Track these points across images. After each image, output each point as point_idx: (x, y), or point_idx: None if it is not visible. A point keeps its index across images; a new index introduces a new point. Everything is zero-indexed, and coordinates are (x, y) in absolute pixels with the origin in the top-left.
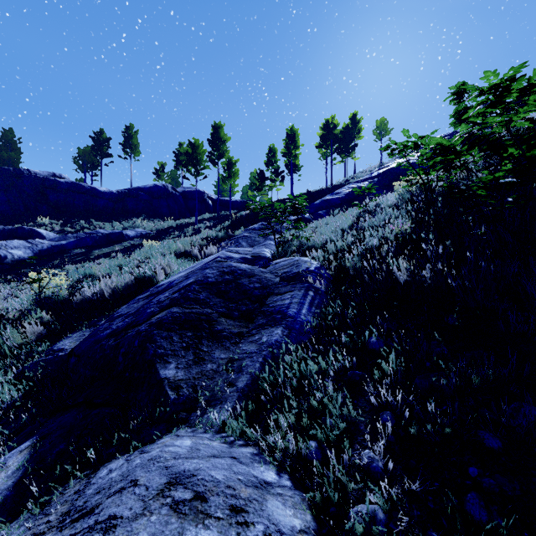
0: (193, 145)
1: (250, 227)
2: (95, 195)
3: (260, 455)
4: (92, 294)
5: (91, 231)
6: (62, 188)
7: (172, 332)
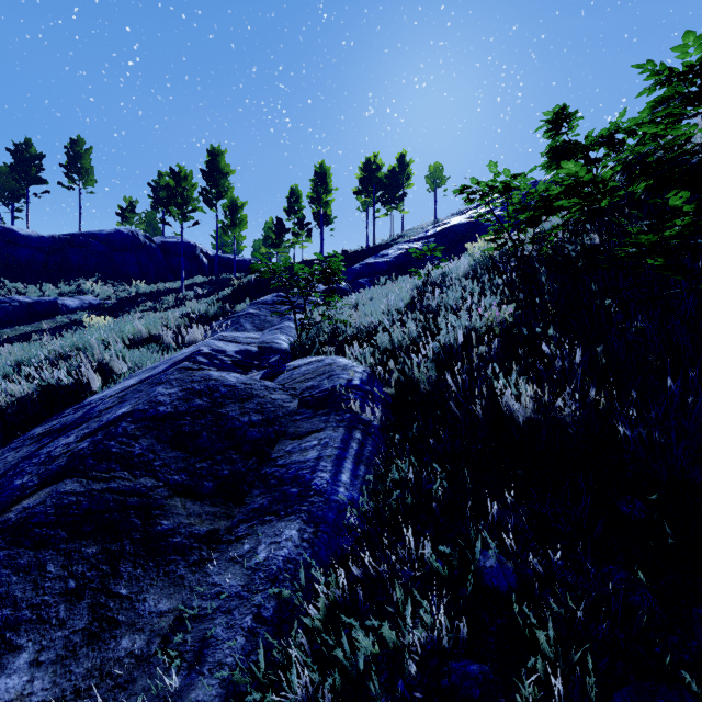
0: (176, 175)
1: (260, 299)
2: (13, 241)
3: None
4: None
5: (0, 298)
6: None
7: (47, 548)
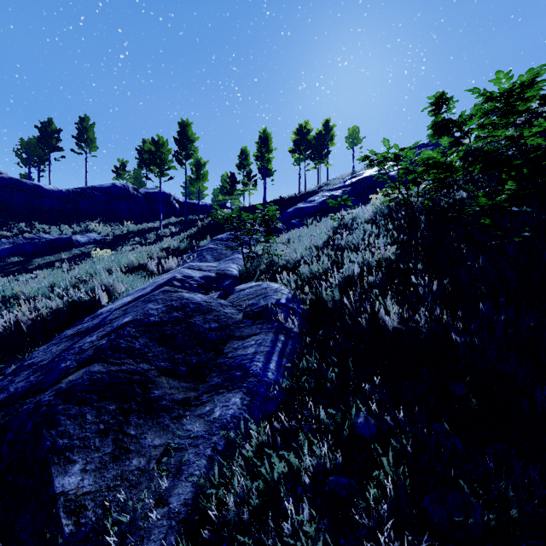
0: (156, 142)
1: (217, 237)
2: (40, 194)
3: None
4: (7, 326)
5: (32, 236)
6: None
7: (86, 405)
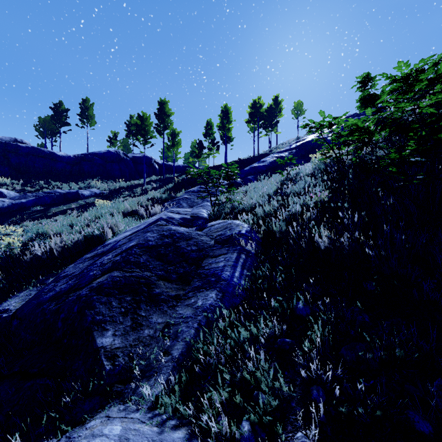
0: (141, 117)
1: (190, 189)
2: (54, 159)
3: (192, 439)
4: (43, 252)
5: (50, 191)
6: (23, 152)
7: (111, 296)
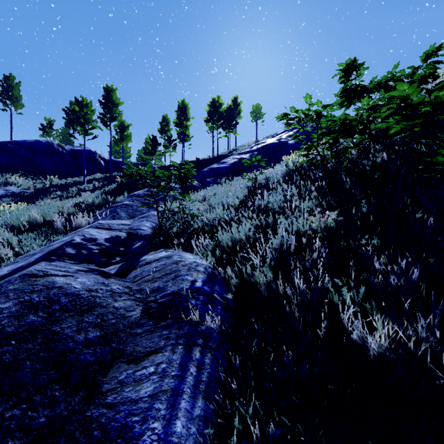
0: (80, 103)
1: (135, 193)
2: None
3: None
4: None
5: None
6: None
7: None
